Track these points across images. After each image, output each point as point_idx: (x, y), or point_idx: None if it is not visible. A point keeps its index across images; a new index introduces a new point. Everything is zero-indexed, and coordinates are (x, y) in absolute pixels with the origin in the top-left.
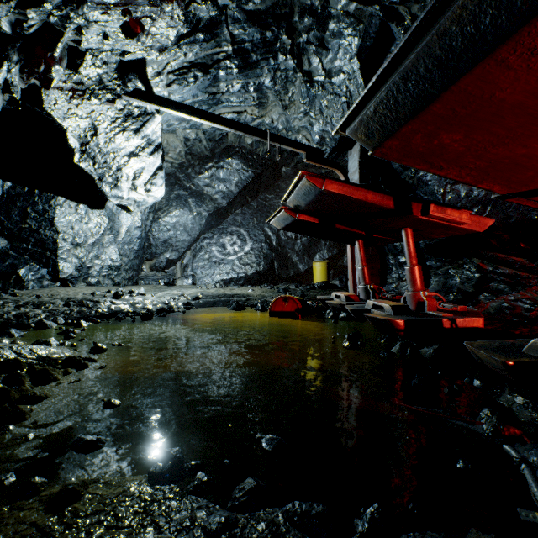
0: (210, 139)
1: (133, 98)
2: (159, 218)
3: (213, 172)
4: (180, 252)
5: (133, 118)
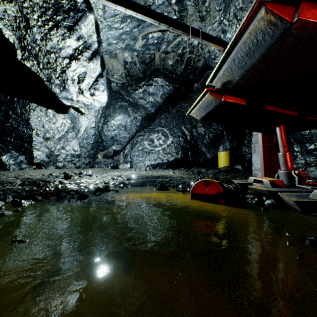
0: (142, 62)
1: None
2: (108, 121)
3: (144, 88)
4: (122, 145)
5: (63, 12)
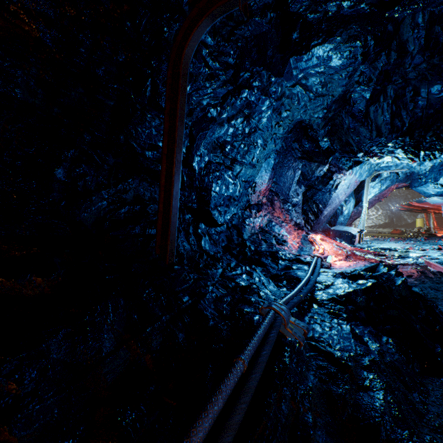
0: None
1: None
2: None
3: None
4: None
5: None
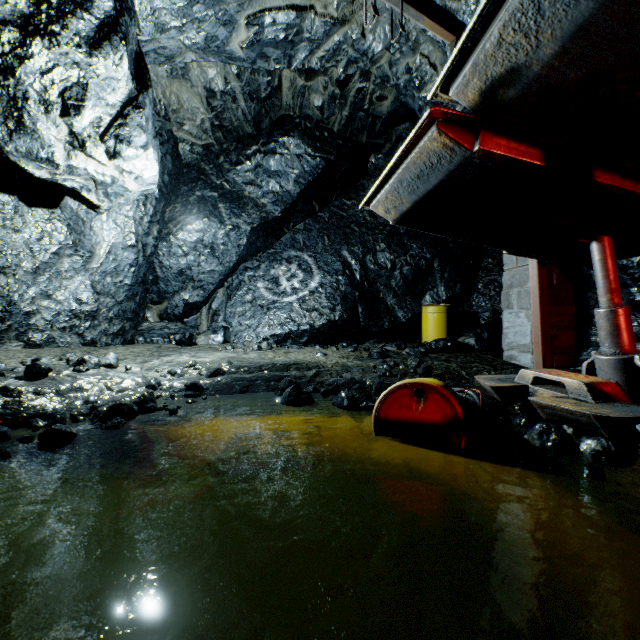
0: (251, 94)
1: None
2: (169, 233)
3: (258, 161)
4: (206, 291)
5: None
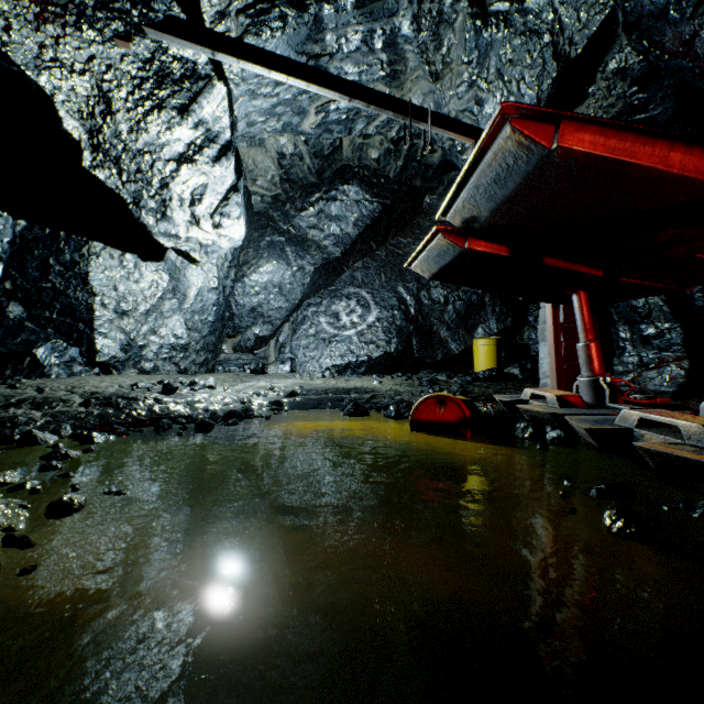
0: (316, 153)
1: (164, 34)
2: (244, 275)
3: (320, 207)
4: (274, 325)
5: (173, 83)
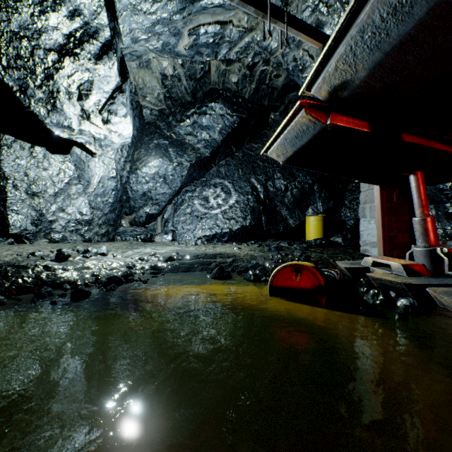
0: (190, 76)
1: None
2: (137, 168)
3: (194, 119)
4: (160, 206)
5: None
